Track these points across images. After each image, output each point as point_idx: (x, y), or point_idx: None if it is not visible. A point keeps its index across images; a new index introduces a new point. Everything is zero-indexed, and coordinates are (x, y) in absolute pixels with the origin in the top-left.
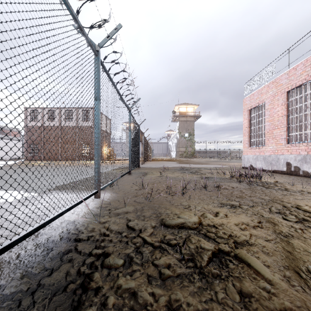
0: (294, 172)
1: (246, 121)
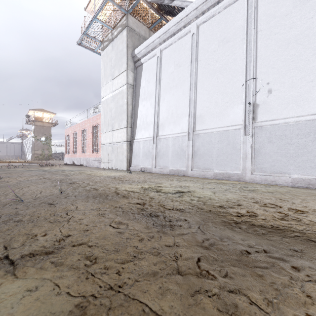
0: (74, 164)
1: (65, 141)
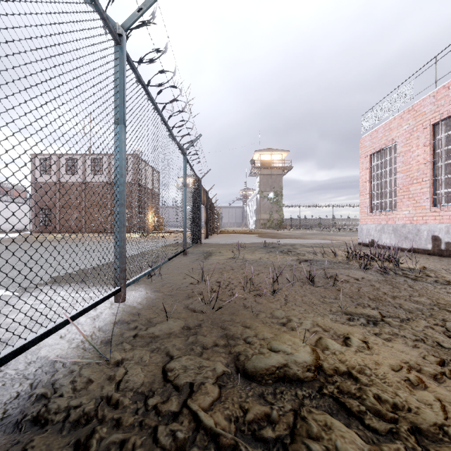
0: (445, 251)
1: (365, 172)
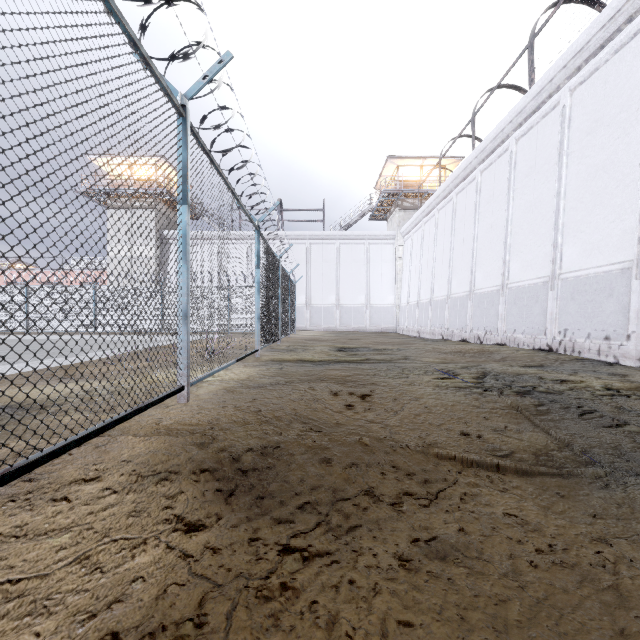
0: None
1: None
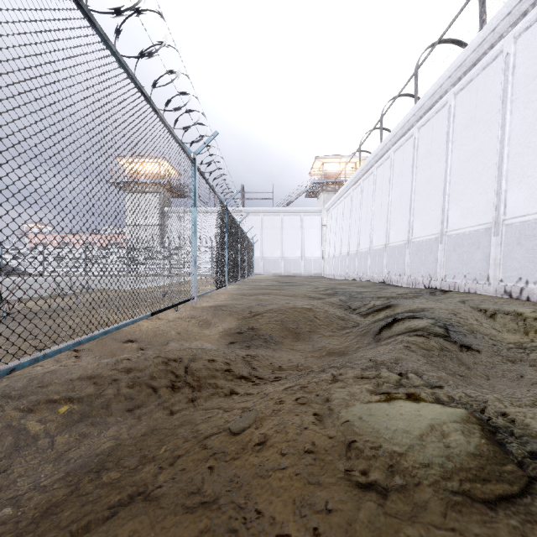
0: None
1: None
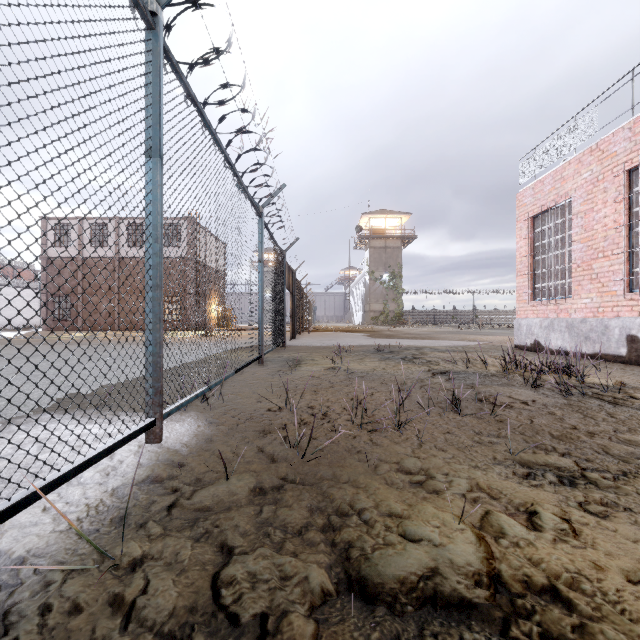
0: None
1: (524, 242)
